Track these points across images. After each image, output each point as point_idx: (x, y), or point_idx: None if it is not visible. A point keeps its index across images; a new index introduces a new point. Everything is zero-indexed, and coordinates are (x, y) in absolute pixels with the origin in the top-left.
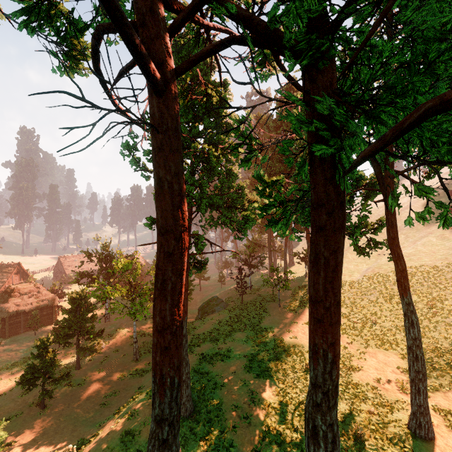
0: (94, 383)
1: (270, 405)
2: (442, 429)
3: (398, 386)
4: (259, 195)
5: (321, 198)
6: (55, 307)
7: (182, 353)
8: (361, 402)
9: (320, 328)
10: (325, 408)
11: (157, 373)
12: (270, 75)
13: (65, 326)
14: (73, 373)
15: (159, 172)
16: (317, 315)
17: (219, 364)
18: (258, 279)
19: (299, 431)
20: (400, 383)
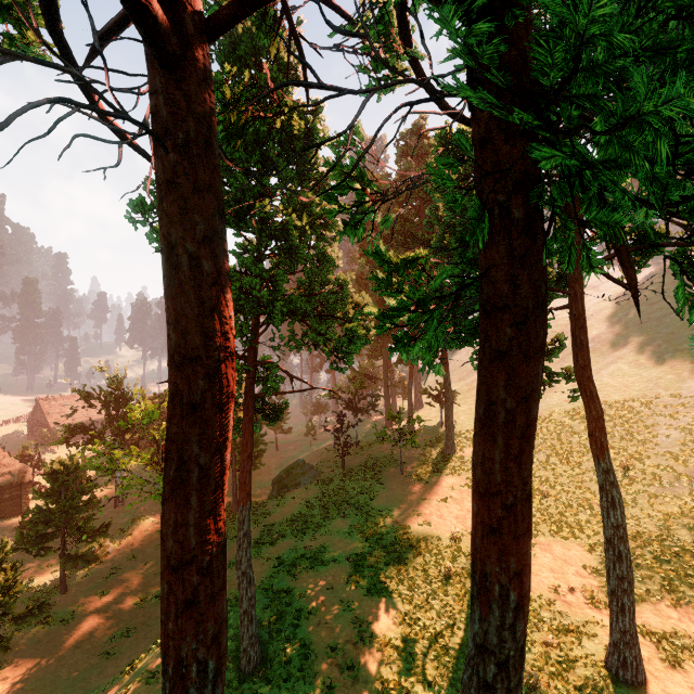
0: (90, 616)
1: (390, 643)
2: (656, 665)
3: (586, 597)
4: (378, 289)
5: (503, 293)
6: (26, 485)
7: (225, 606)
8: (532, 628)
9: (495, 544)
10: (501, 692)
11: (169, 655)
12: (392, 88)
13: (38, 521)
14: (53, 601)
15: (171, 235)
16: (489, 520)
17: (307, 574)
18: (368, 430)
19: (437, 686)
20: (589, 592)
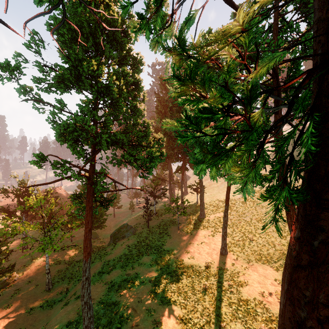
0: None
1: None
2: None
3: (278, 298)
4: (178, 94)
5: None
6: None
7: None
8: (252, 320)
9: None
10: None
11: None
12: None
13: None
14: None
15: None
16: None
17: (127, 292)
18: (161, 206)
19: None
20: (279, 295)
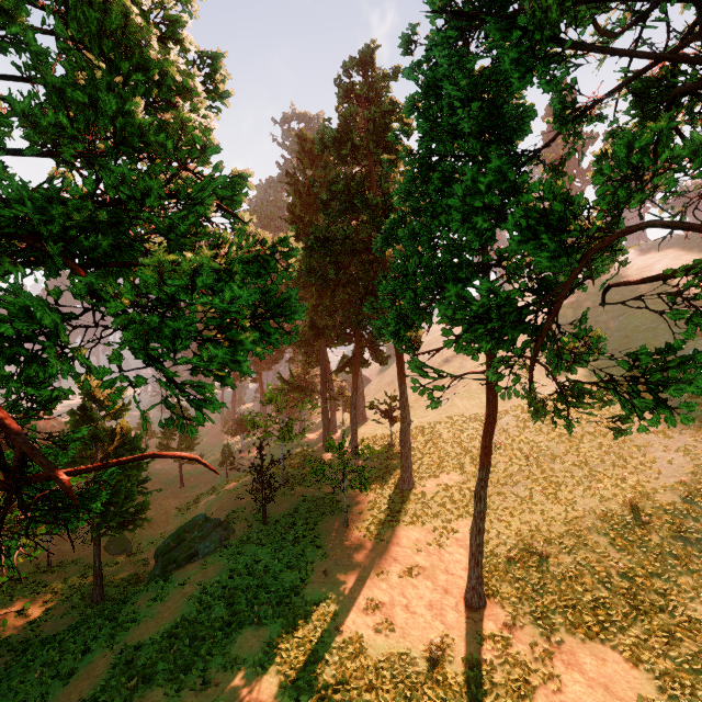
0: None
1: None
2: None
3: None
4: None
5: None
6: None
7: None
8: None
9: None
10: None
11: None
12: None
13: None
14: None
15: None
16: None
17: None
18: (301, 455)
19: None
20: None
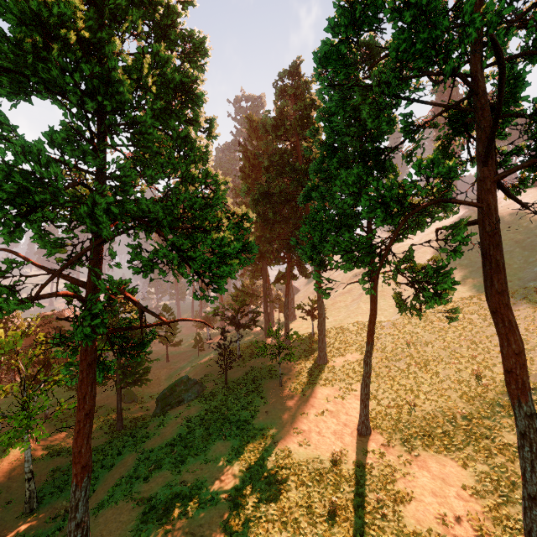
0: None
1: None
2: None
3: (474, 528)
4: None
5: None
6: None
7: None
8: None
9: None
10: None
11: None
12: None
13: None
14: None
15: None
16: None
17: (179, 523)
18: (249, 341)
19: None
20: (476, 521)
